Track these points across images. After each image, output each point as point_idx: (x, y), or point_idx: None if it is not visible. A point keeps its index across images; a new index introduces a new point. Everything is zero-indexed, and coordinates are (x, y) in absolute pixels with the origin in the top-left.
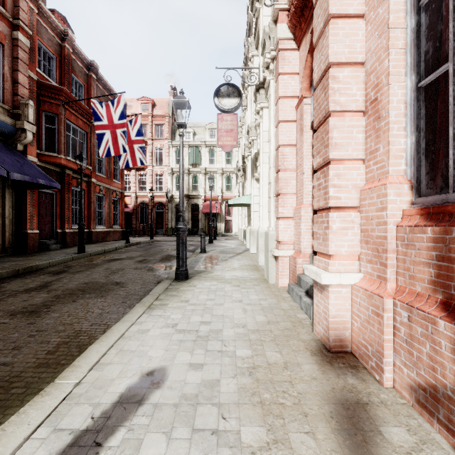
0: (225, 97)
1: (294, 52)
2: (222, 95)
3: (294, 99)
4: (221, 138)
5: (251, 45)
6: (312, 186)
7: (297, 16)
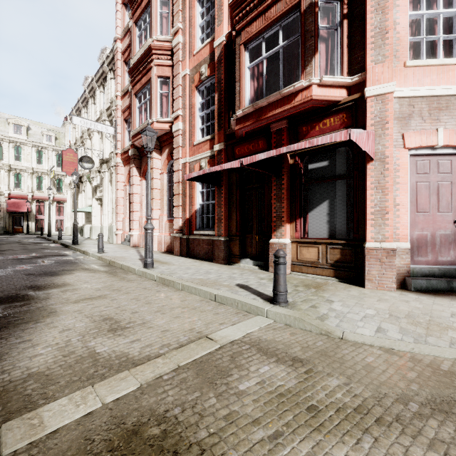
0: (85, 162)
1: (123, 168)
2: (84, 161)
3: (123, 182)
4: (65, 167)
5: None
6: (129, 212)
7: (124, 160)
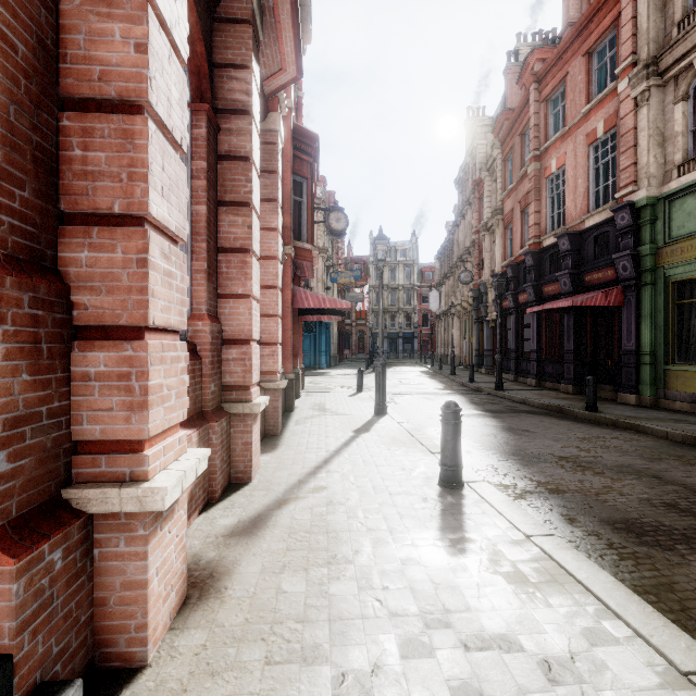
0: None
1: None
2: None
3: None
4: None
5: None
6: None
7: None
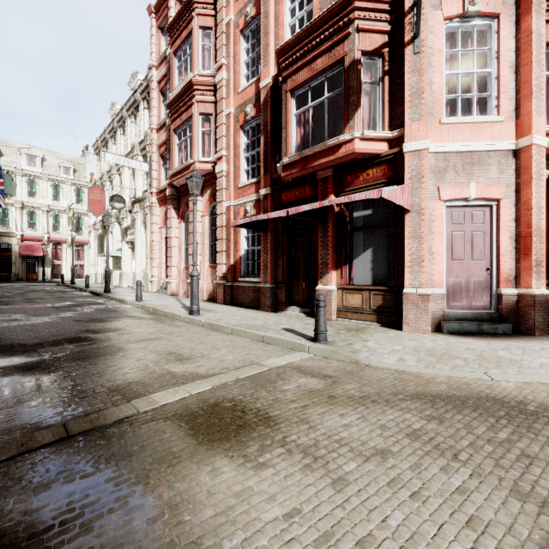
0: (116, 202)
1: (159, 208)
2: (115, 201)
3: (158, 224)
4: (92, 206)
5: None
6: (165, 257)
7: (160, 200)
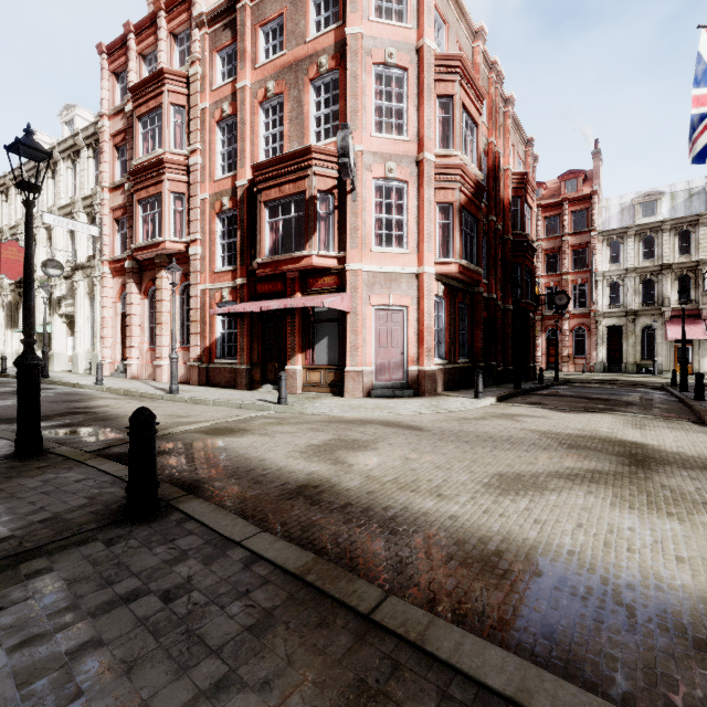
0: (52, 268)
1: (112, 279)
2: (50, 267)
3: (112, 298)
4: (5, 267)
5: (55, 212)
6: (121, 336)
7: (115, 270)
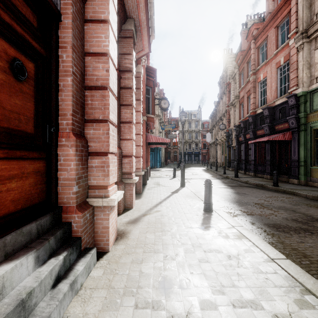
0: None
1: None
2: None
3: None
4: None
5: None
6: None
7: None
